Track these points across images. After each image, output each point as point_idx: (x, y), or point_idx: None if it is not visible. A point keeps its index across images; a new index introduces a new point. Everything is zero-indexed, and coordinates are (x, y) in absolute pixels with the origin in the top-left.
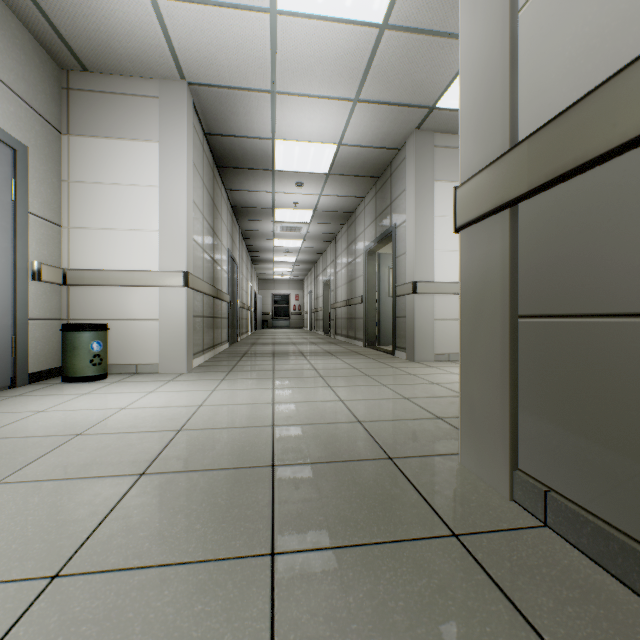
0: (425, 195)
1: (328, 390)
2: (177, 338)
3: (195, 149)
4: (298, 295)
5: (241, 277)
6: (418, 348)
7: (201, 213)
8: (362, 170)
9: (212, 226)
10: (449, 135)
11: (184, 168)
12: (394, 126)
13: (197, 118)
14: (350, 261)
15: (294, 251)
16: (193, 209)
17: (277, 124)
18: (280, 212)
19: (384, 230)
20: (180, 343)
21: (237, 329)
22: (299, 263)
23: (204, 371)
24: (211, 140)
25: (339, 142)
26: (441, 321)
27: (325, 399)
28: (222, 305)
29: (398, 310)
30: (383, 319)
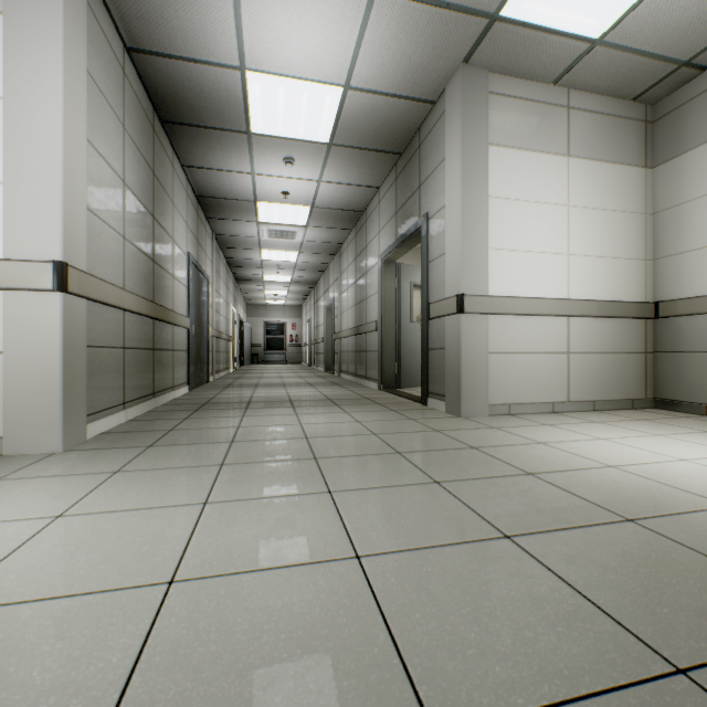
0: (476, 164)
1: (325, 507)
2: (42, 387)
3: (98, 58)
4: (295, 324)
5: (216, 297)
6: (466, 396)
7: (118, 176)
8: (378, 140)
9: (150, 208)
10: (509, 78)
11: (57, 68)
12: (431, 54)
13: (105, 9)
14: (359, 276)
15: (288, 267)
16: (91, 159)
17: (246, 35)
18: (265, 208)
19: (409, 226)
20: (48, 397)
21: (208, 366)
22: (295, 284)
23: (100, 447)
24: (140, 64)
25: (346, 83)
26: (498, 355)
27: (316, 552)
28: (175, 332)
29: (432, 339)
30: (404, 352)
